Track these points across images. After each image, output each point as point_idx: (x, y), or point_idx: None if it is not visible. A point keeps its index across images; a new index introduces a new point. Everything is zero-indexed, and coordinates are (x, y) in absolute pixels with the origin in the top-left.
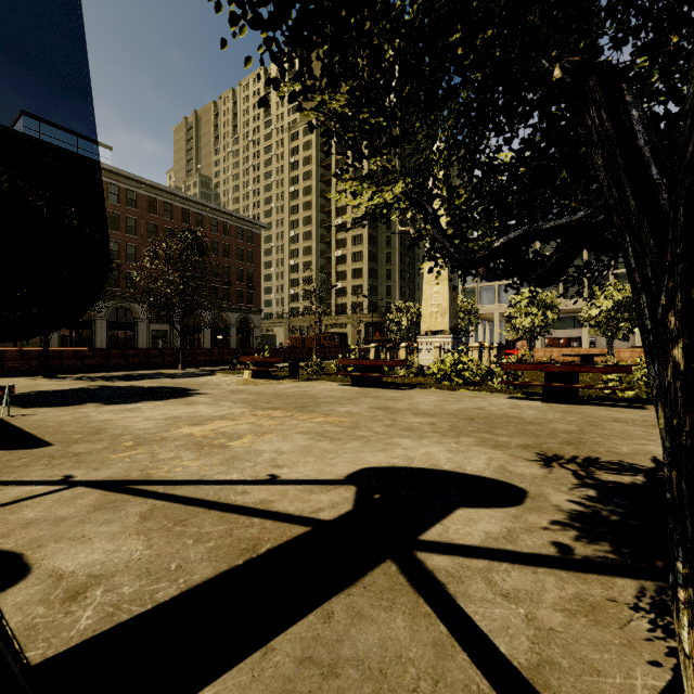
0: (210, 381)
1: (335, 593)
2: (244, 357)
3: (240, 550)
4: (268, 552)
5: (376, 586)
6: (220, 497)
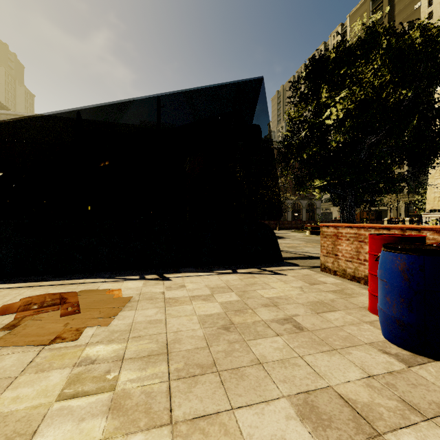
0: (291, 235)
1: (310, 259)
2: (306, 225)
3: (296, 256)
4: (301, 257)
5: (318, 260)
6: (293, 252)
